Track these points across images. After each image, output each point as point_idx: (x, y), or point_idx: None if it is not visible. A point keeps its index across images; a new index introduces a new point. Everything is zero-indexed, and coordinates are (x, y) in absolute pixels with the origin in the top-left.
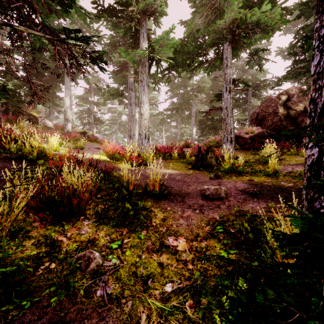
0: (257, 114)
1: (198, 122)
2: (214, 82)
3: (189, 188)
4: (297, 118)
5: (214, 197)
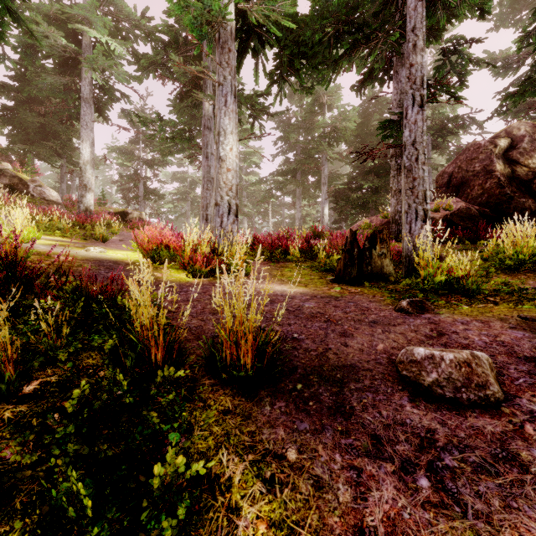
0: (449, 176)
1: (333, 195)
2: (363, 122)
3: (348, 346)
4: (532, 181)
5: (462, 397)
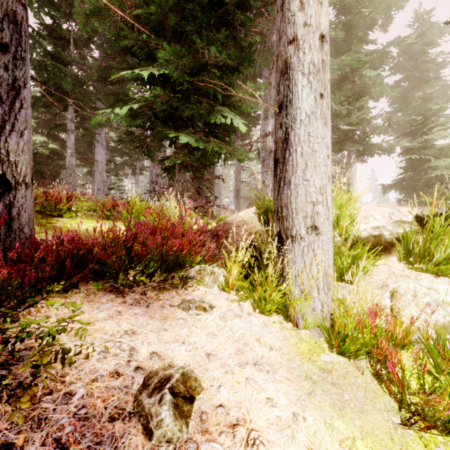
0: None
1: None
2: None
3: None
4: None
5: None
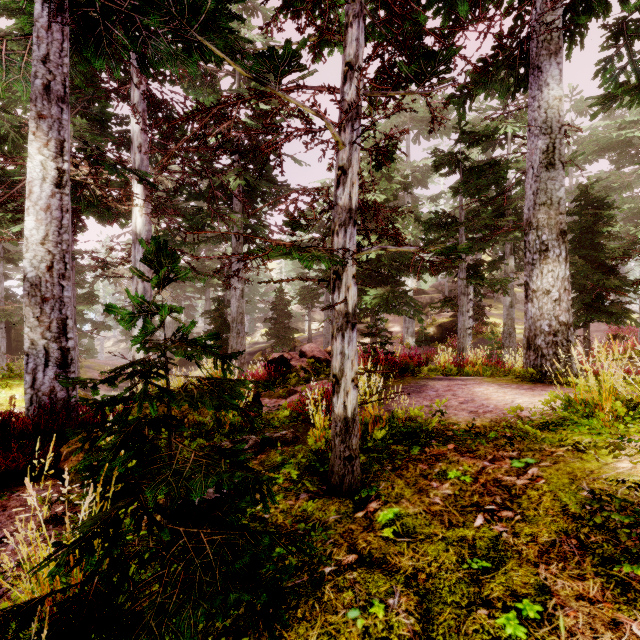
0: None
1: None
2: None
3: None
4: None
5: None
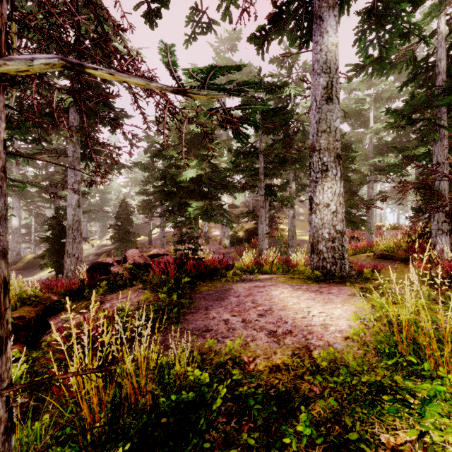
0: None
1: None
2: None
3: None
4: None
5: None
